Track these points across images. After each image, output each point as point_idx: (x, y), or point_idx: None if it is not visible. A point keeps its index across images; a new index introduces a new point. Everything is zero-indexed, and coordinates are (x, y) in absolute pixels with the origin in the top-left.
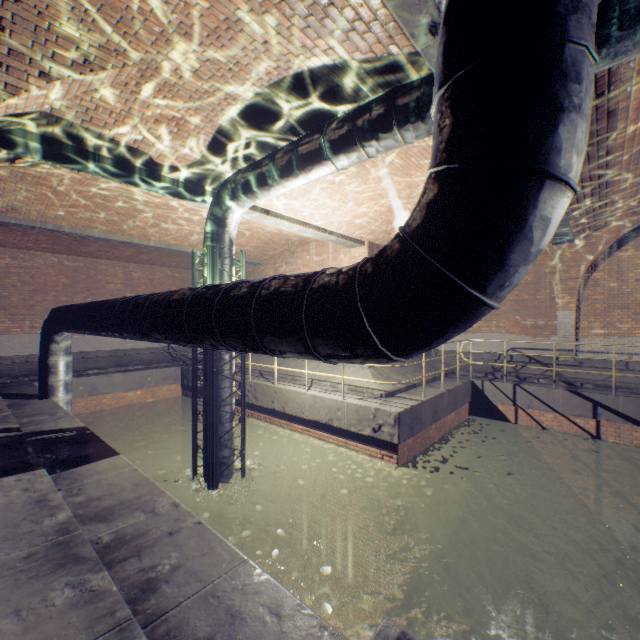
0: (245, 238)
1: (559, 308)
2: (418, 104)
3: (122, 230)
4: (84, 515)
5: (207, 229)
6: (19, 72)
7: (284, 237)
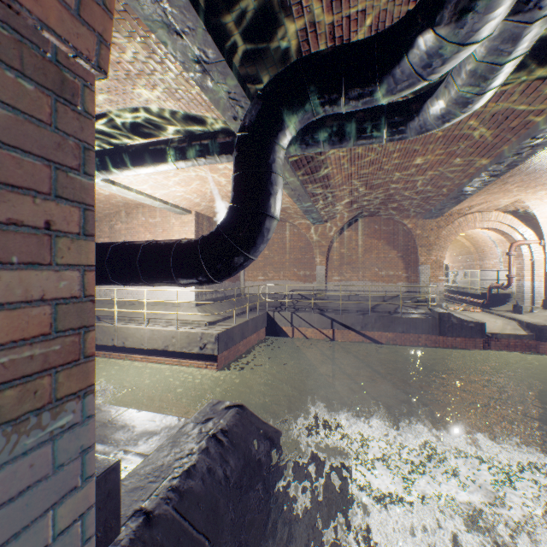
0: None
1: (317, 264)
2: (229, 146)
3: None
4: None
5: None
6: None
7: (122, 200)
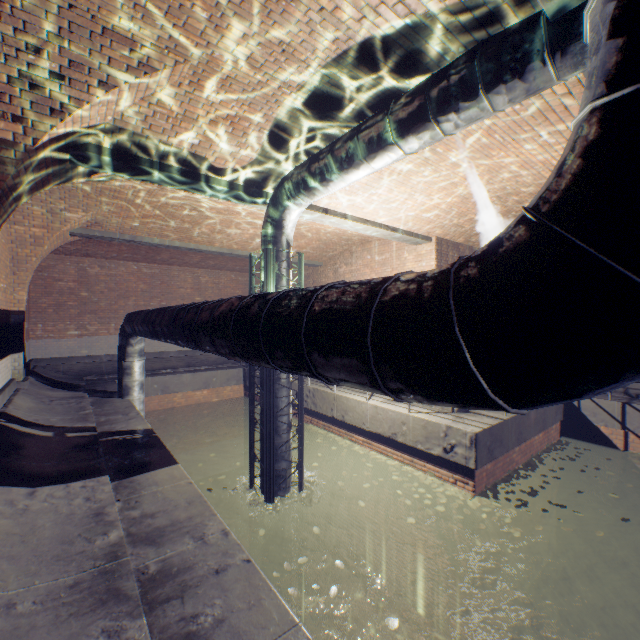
0: (304, 240)
1: None
2: (515, 56)
3: (188, 237)
4: (136, 534)
5: (264, 232)
6: (80, 84)
7: (343, 237)
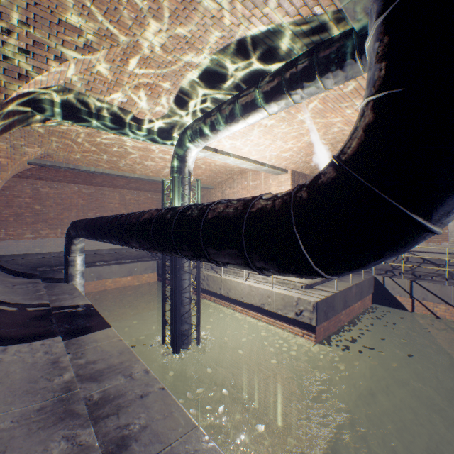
0: (200, 170)
1: None
2: (337, 55)
3: (117, 167)
4: (83, 375)
5: (172, 164)
6: (41, 57)
7: (228, 168)
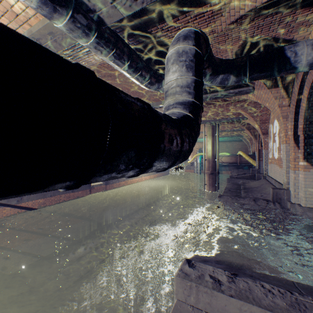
0: None
1: None
2: None
3: None
4: None
5: None
6: None
7: None
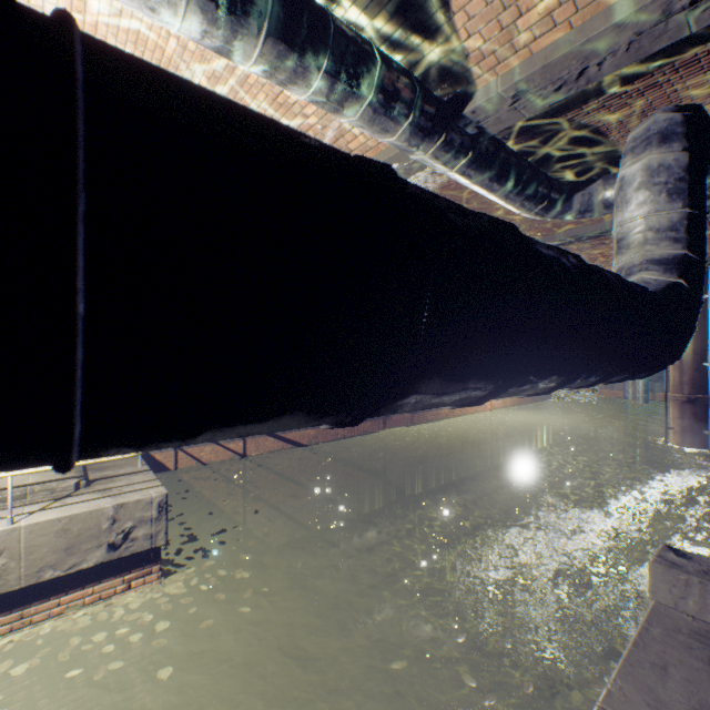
0: None
1: None
2: (434, 119)
3: None
4: None
5: None
6: None
7: None
